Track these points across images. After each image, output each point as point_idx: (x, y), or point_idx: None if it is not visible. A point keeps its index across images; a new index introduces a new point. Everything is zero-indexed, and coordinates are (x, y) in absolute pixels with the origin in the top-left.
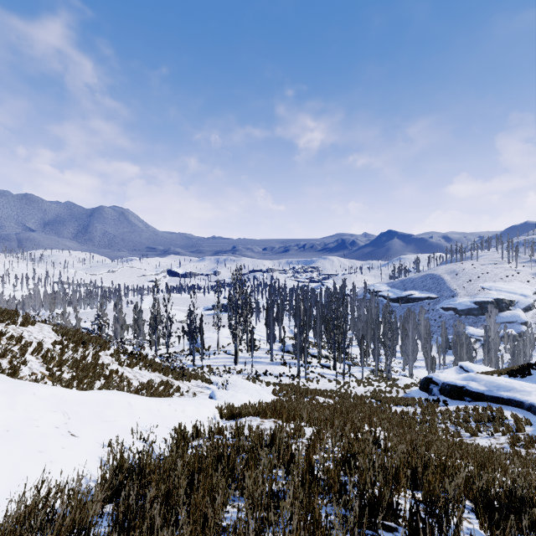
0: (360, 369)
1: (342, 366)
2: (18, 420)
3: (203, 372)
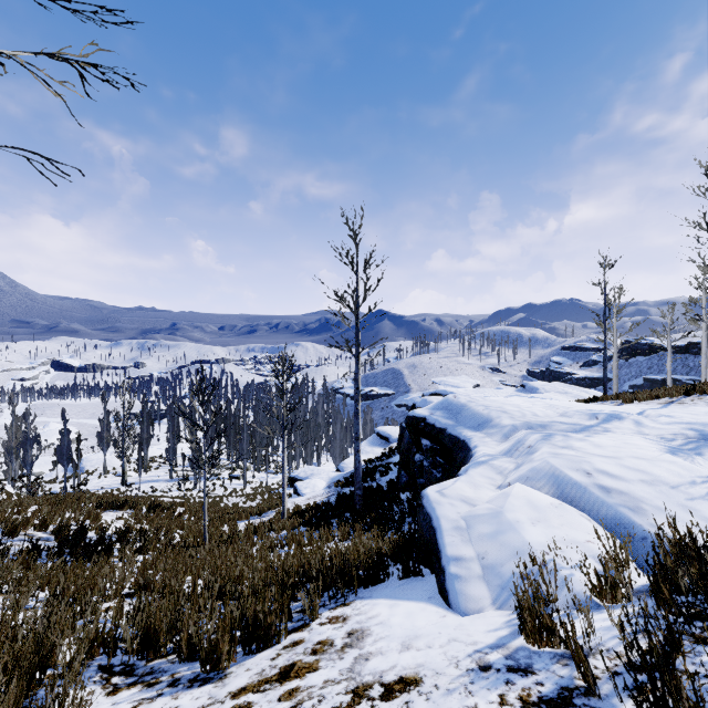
0: (274, 476)
1: (260, 475)
2: None
3: None
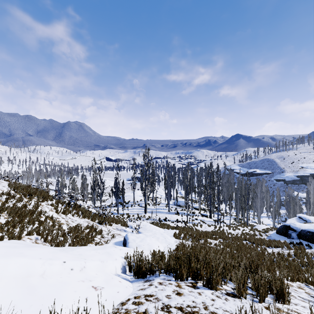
0: (227, 218)
1: (215, 215)
2: None
3: (124, 218)
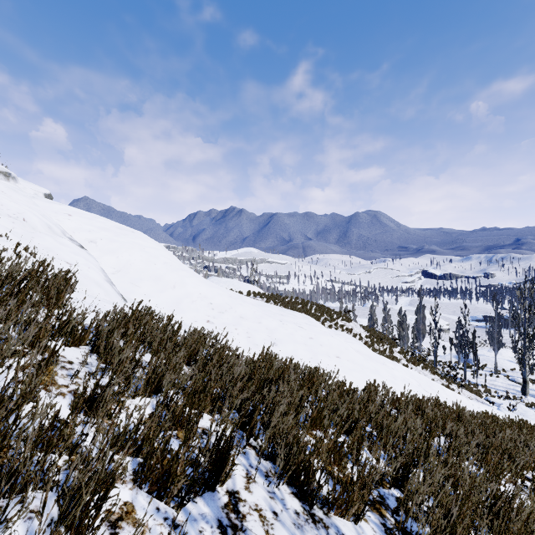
0: None
1: None
2: (403, 376)
3: (478, 390)
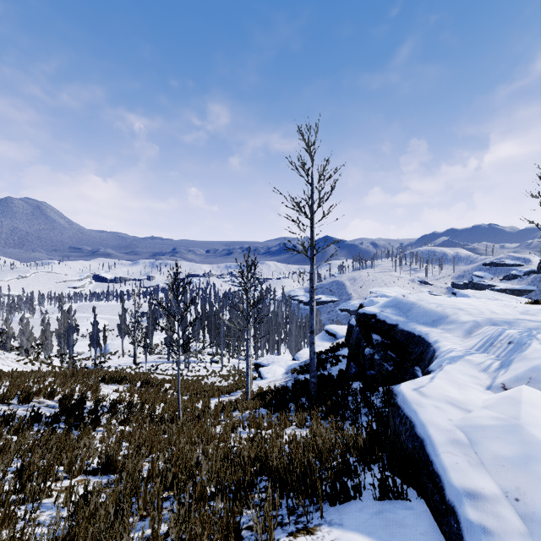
0: (244, 362)
1: (234, 361)
2: None
3: None
